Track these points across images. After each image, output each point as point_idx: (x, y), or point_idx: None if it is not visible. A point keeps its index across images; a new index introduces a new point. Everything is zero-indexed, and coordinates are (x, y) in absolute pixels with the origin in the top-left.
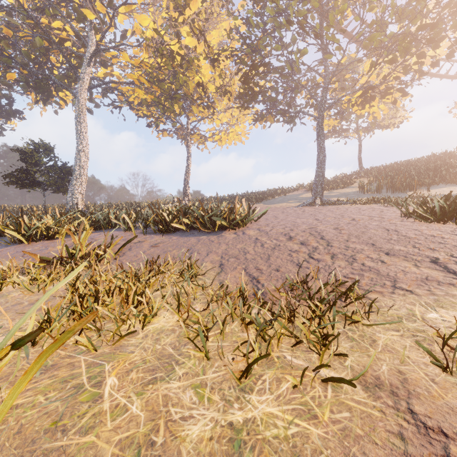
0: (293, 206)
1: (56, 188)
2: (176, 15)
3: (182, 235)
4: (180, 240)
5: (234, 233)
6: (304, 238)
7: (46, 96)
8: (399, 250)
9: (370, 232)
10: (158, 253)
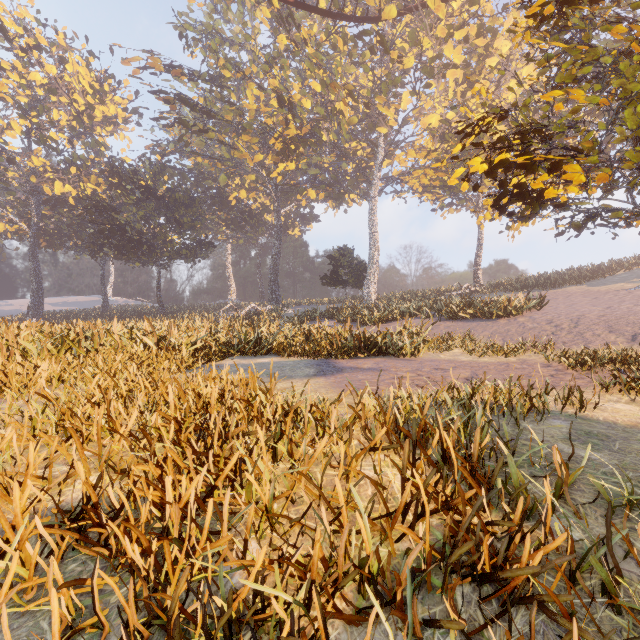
0: (624, 289)
1: (353, 284)
2: (464, 87)
3: (466, 321)
4: (464, 325)
5: (507, 320)
6: (561, 323)
7: (340, 201)
8: (622, 330)
9: (626, 318)
10: (450, 332)
